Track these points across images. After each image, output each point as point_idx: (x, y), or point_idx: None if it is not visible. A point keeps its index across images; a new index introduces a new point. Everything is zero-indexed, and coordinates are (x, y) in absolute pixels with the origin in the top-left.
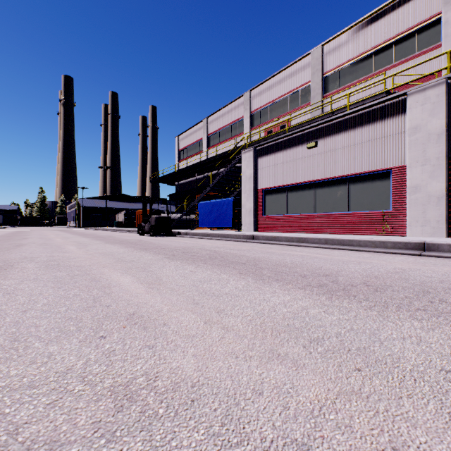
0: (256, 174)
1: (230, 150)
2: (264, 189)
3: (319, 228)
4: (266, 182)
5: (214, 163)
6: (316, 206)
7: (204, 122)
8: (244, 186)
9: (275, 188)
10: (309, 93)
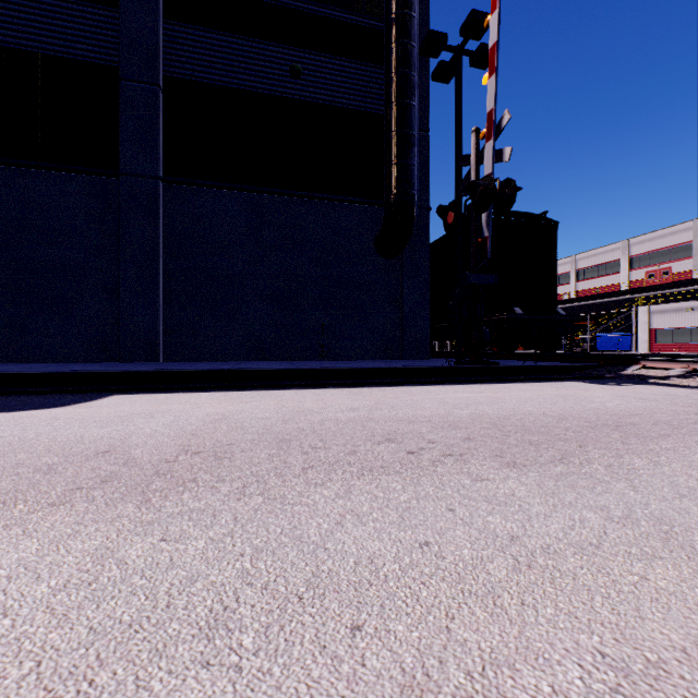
0: (650, 320)
1: (612, 292)
2: (656, 329)
3: (693, 350)
4: (657, 325)
5: (589, 297)
6: (691, 339)
7: (572, 259)
8: (640, 327)
9: (664, 329)
10: (690, 249)
